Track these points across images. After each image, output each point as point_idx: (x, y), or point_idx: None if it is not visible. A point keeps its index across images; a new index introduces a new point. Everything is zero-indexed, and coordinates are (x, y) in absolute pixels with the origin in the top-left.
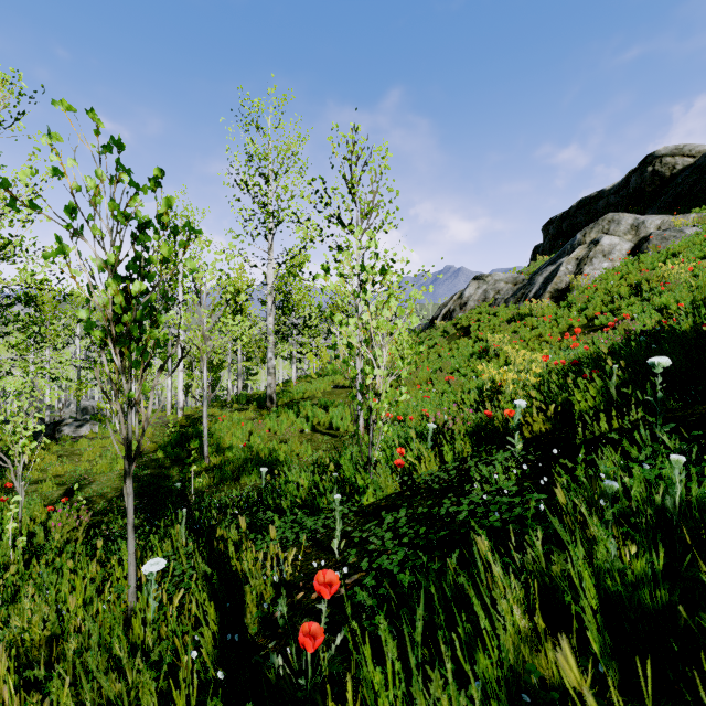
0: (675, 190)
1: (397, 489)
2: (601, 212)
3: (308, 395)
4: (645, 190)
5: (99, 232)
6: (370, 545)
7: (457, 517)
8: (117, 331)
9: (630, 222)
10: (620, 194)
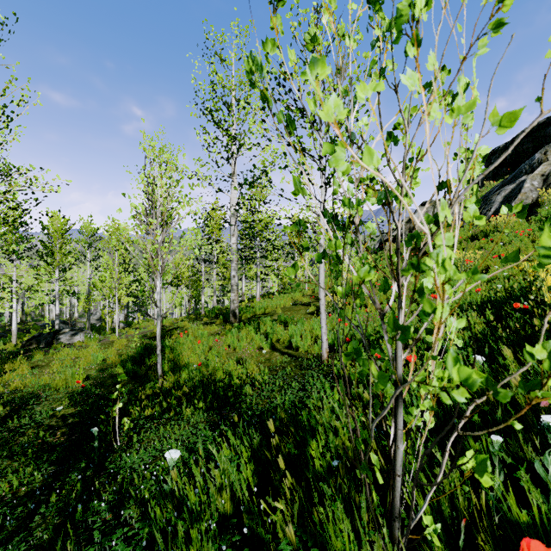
0: None
1: None
2: None
3: (269, 311)
4: None
5: None
6: None
7: None
8: None
9: None
10: None
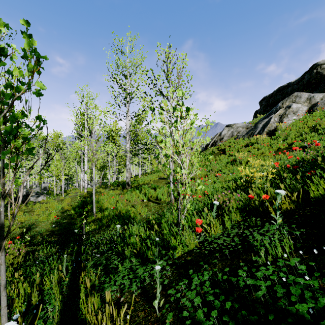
0: None
1: (196, 245)
2: (289, 93)
3: (146, 182)
4: (312, 81)
5: None
6: (182, 303)
7: (251, 287)
8: None
9: (306, 96)
10: (299, 84)
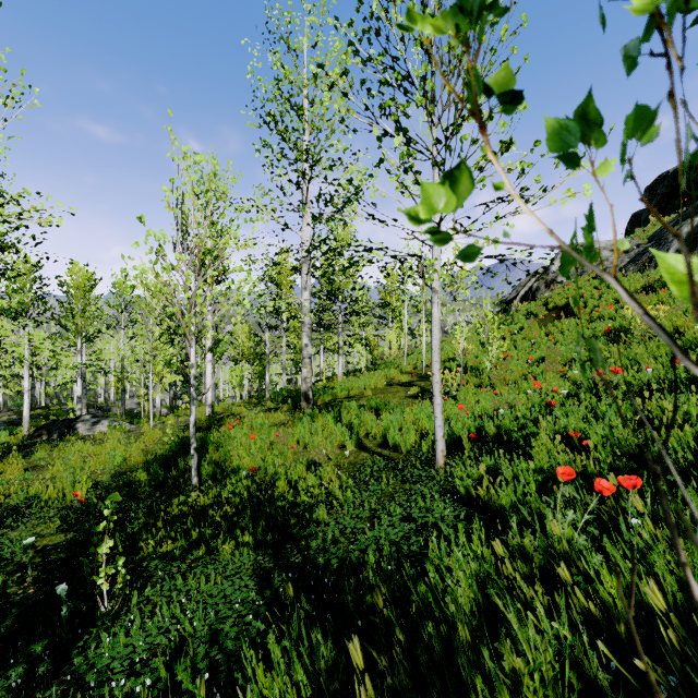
0: None
1: None
2: None
3: (354, 393)
4: None
5: None
6: None
7: None
8: None
9: None
10: None
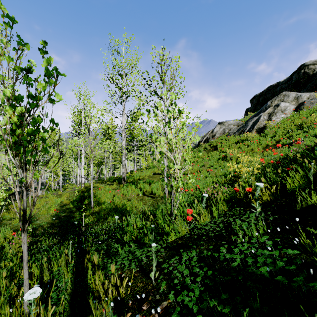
0: (315, 81)
1: (187, 231)
2: (278, 92)
3: (141, 177)
4: (300, 81)
5: (3, 78)
6: (174, 275)
7: (230, 260)
8: (13, 140)
9: (294, 96)
10: (288, 83)
